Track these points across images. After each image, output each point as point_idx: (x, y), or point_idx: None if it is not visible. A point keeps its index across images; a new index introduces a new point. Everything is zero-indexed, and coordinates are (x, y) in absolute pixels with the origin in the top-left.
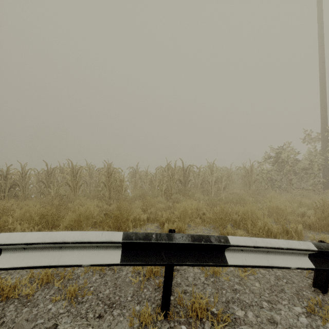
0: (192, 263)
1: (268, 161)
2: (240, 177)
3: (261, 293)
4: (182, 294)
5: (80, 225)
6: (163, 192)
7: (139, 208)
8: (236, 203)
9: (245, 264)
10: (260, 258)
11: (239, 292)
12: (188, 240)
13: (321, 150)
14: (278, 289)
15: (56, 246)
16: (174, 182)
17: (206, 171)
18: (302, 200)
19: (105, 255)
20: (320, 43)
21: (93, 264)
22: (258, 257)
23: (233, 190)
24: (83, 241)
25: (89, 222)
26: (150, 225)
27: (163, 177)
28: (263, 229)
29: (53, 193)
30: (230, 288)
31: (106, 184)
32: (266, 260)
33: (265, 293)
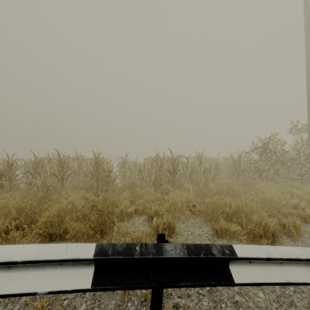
0: (188, 284)
1: (255, 151)
2: (228, 167)
3: (267, 307)
4: (173, 309)
5: (62, 220)
6: (152, 182)
7: (127, 200)
8: (226, 194)
9: (256, 282)
10: (273, 271)
11: (241, 306)
12: (183, 254)
13: (308, 141)
14: (286, 301)
15: (2, 266)
16: (162, 172)
17: (194, 161)
18: (292, 191)
19: (70, 276)
20: (307, 35)
21: (52, 291)
22: (271, 271)
23: (221, 181)
24: (37, 260)
25: (73, 215)
26: (138, 218)
27: (151, 167)
28: (260, 223)
29: (40, 183)
30: (230, 300)
31: (94, 174)
32: (280, 274)
33: (272, 307)
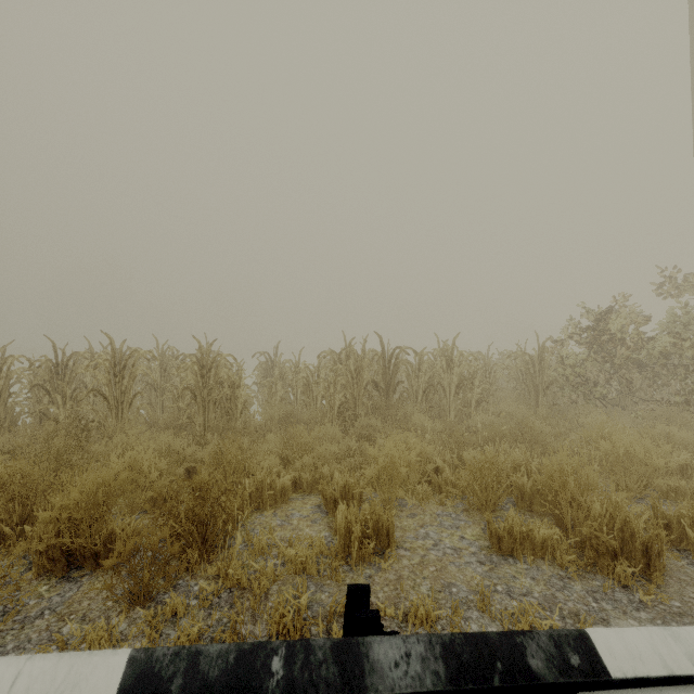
0: None
1: (577, 338)
2: (512, 374)
3: None
4: None
5: (101, 514)
6: (336, 411)
7: (274, 457)
8: (513, 439)
9: None
10: None
11: None
12: (433, 679)
13: None
14: None
15: None
16: (361, 387)
17: (436, 361)
18: (671, 432)
19: None
20: None
21: None
22: None
23: (499, 407)
24: None
25: (138, 497)
26: (301, 504)
27: (335, 375)
28: (610, 521)
29: (64, 415)
30: None
31: (197, 393)
32: None
33: None
